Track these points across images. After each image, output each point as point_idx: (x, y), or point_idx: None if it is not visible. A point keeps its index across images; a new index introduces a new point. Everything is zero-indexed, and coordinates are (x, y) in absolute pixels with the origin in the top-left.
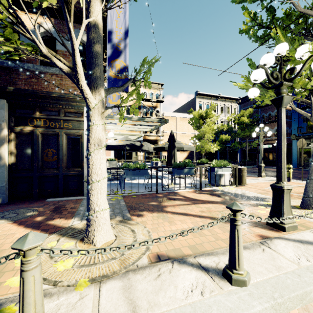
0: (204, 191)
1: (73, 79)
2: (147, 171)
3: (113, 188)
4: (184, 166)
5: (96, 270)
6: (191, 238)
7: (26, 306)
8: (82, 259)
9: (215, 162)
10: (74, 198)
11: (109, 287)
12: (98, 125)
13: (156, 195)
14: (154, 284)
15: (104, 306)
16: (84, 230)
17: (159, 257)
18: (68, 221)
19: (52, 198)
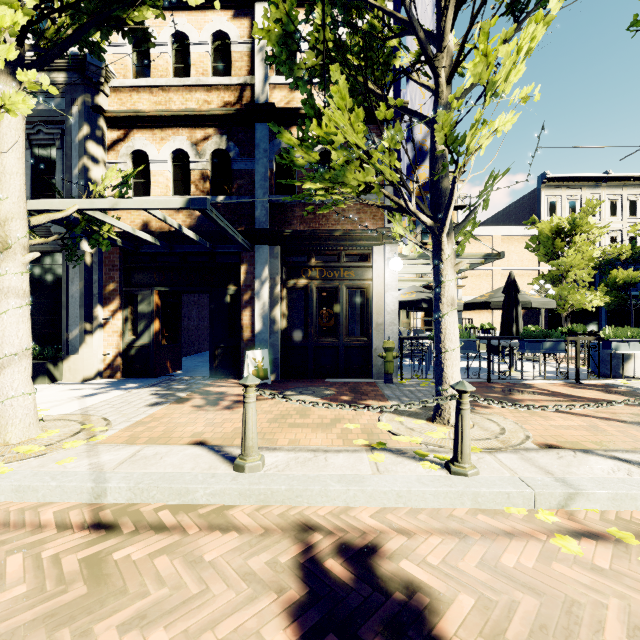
0: (587, 385)
1: (434, 232)
2: (474, 345)
3: (403, 371)
4: (543, 336)
5: (475, 443)
6: (589, 437)
7: (464, 438)
8: (450, 435)
9: (611, 331)
10: (361, 381)
11: (504, 456)
12: (451, 280)
13: (490, 385)
14: (558, 461)
15: (511, 465)
16: (420, 412)
17: (549, 446)
18: (385, 403)
19: (330, 379)
